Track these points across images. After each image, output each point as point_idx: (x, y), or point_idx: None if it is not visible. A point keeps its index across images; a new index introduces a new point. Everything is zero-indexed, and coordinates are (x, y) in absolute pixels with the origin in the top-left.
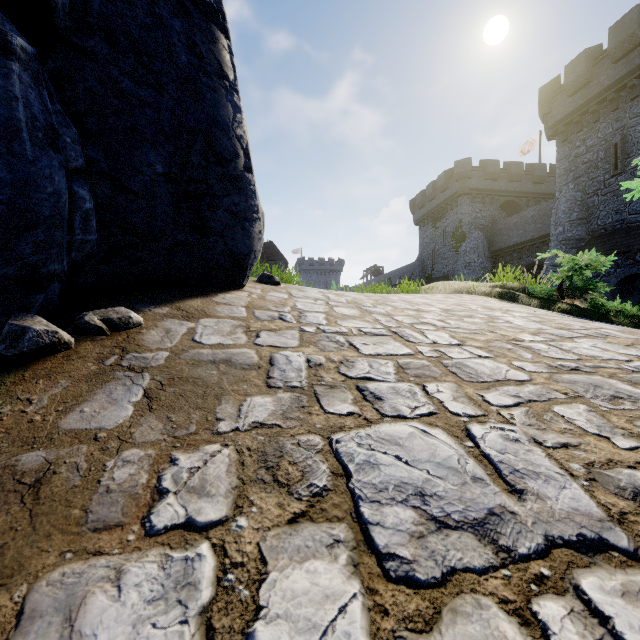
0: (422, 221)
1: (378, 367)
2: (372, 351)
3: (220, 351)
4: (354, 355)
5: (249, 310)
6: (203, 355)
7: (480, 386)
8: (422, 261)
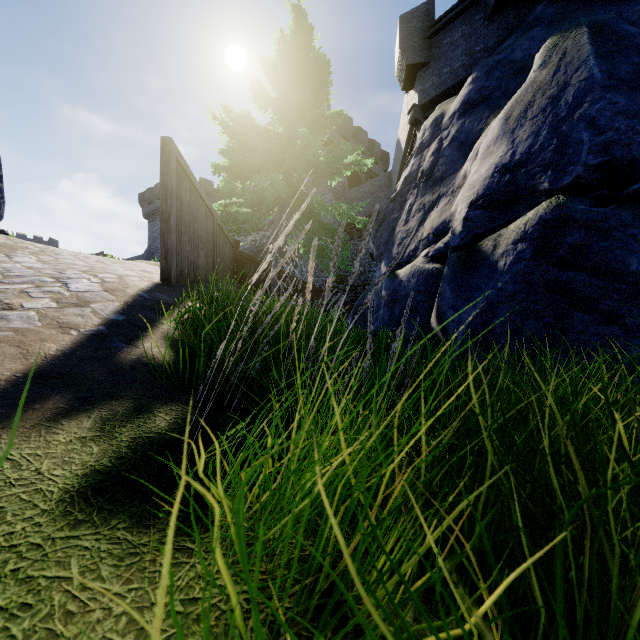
0: (151, 216)
1: (63, 253)
2: (62, 252)
3: (7, 243)
4: (55, 251)
5: (7, 238)
6: (3, 243)
7: (90, 258)
8: (151, 253)
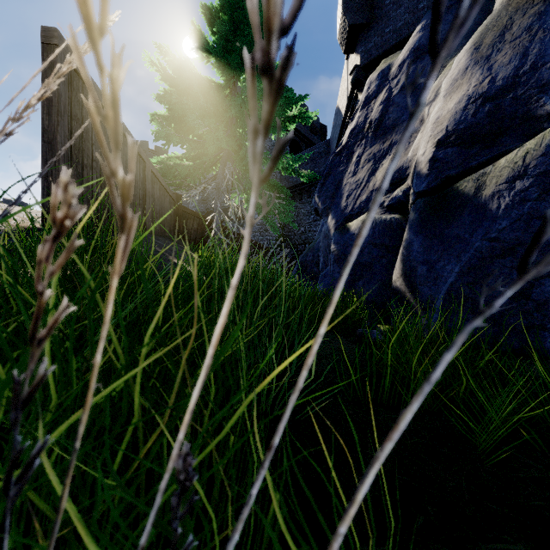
0: None
1: None
2: None
3: None
4: None
5: None
6: None
7: None
8: None
